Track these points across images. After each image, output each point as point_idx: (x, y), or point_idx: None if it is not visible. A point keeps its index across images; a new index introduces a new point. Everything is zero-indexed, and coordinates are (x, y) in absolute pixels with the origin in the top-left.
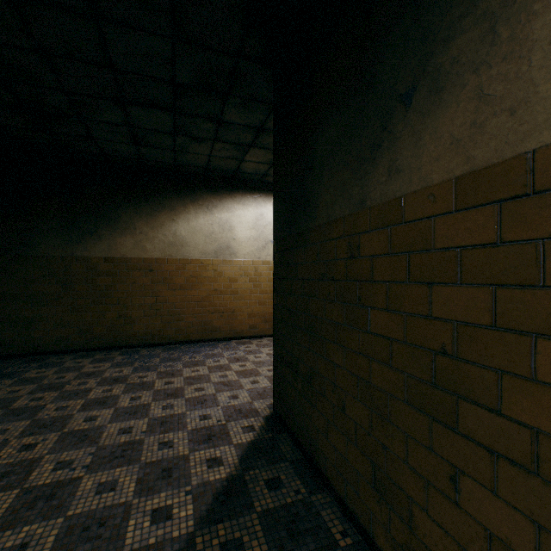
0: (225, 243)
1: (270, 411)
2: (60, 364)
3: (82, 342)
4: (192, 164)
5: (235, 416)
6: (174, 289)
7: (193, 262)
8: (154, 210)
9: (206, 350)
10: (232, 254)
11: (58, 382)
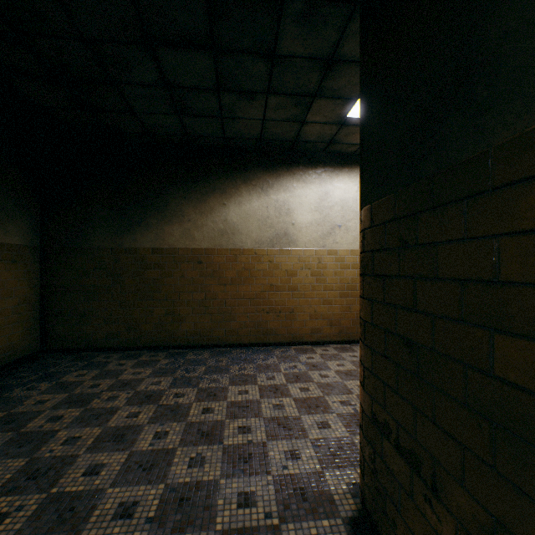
0: (283, 229)
1: (355, 503)
2: (103, 365)
3: (130, 339)
4: (243, 135)
5: (295, 506)
6: (224, 284)
7: (245, 252)
8: (203, 194)
9: (259, 359)
10: (291, 242)
11: (89, 393)
